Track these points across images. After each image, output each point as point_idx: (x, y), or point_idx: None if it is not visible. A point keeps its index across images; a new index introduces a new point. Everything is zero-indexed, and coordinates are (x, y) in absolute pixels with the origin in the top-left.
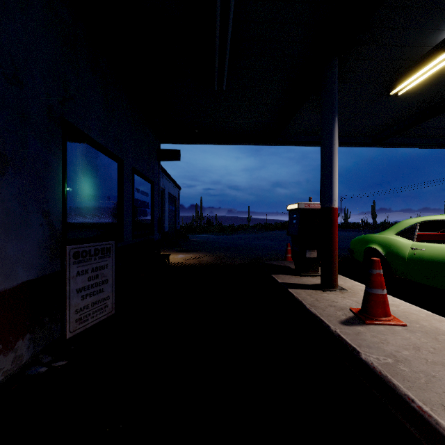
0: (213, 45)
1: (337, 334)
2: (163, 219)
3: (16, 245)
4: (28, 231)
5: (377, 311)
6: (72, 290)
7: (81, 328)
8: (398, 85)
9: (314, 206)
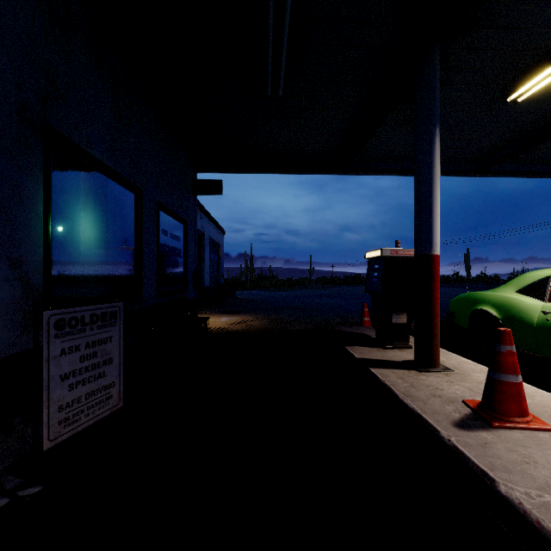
0: (266, 28)
1: (453, 446)
2: (203, 271)
3: None
4: None
5: (508, 407)
6: (53, 377)
7: (67, 433)
8: (518, 88)
9: (404, 254)
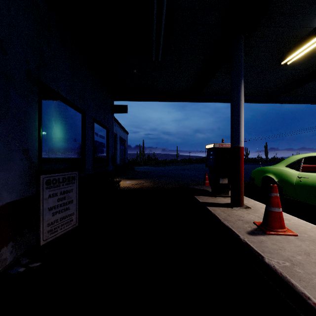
0: (152, 27)
1: (245, 242)
2: (116, 155)
3: (1, 174)
4: (11, 164)
5: (275, 224)
6: (45, 208)
7: (51, 237)
8: (287, 57)
9: (226, 146)
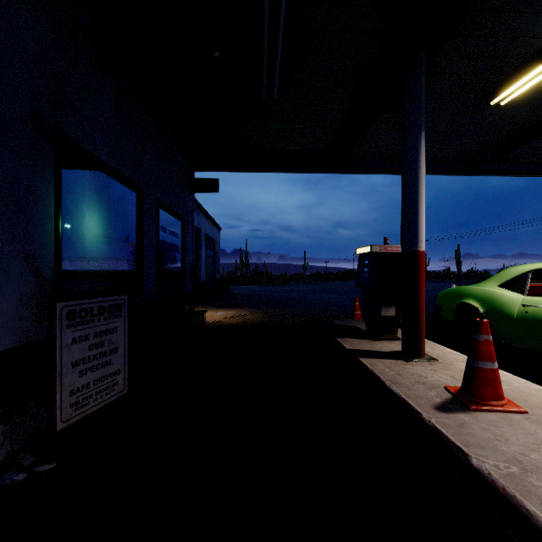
0: (261, 36)
1: (432, 426)
2: (199, 266)
3: None
4: (2, 282)
5: (485, 392)
6: (65, 363)
7: (78, 415)
8: (501, 92)
9: (392, 250)
